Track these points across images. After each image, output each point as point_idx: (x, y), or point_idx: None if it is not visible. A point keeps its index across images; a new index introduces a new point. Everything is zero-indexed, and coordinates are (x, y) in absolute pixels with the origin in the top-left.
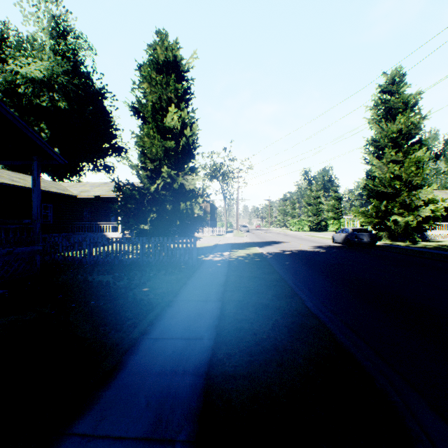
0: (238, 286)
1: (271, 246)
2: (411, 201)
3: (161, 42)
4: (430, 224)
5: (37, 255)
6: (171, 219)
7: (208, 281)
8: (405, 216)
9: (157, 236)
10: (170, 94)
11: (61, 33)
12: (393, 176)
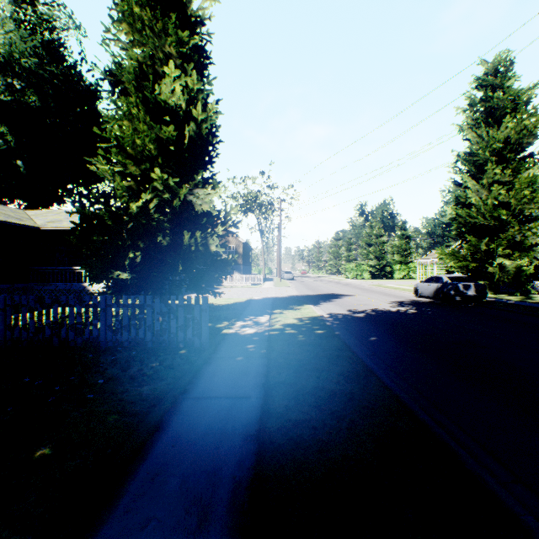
0: (297, 442)
1: (330, 302)
2: (525, 238)
3: None
4: None
5: None
6: (172, 262)
7: (218, 415)
8: (514, 259)
9: (146, 290)
10: (168, 48)
11: None
12: (495, 204)
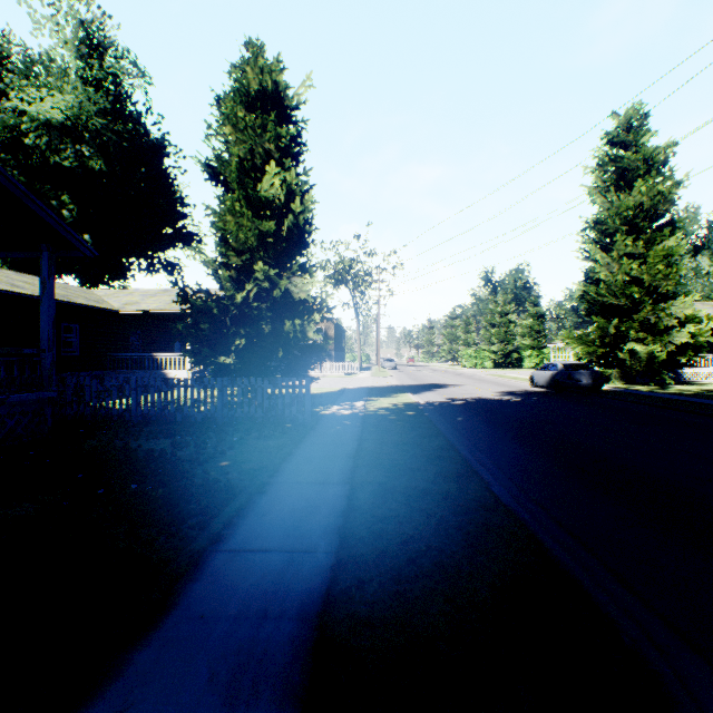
0: (378, 458)
1: (432, 391)
2: (659, 320)
3: (253, 59)
4: (688, 356)
5: (48, 407)
6: (270, 348)
7: (328, 450)
8: (648, 344)
9: (247, 375)
10: (268, 145)
11: (94, 50)
12: (628, 279)
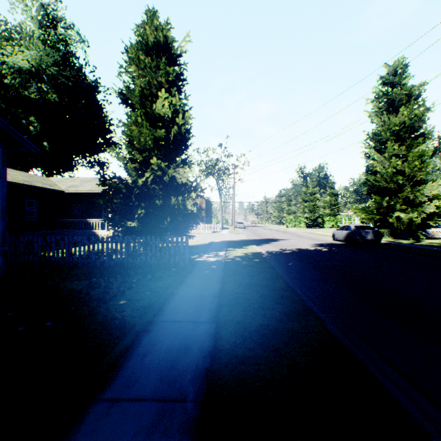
0: (236, 298)
1: (269, 243)
2: (415, 197)
3: (150, 21)
4: (434, 221)
5: (1, 258)
6: (162, 215)
7: (200, 290)
8: (408, 213)
9: (146, 234)
10: (160, 79)
11: (50, 23)
12: (395, 171)
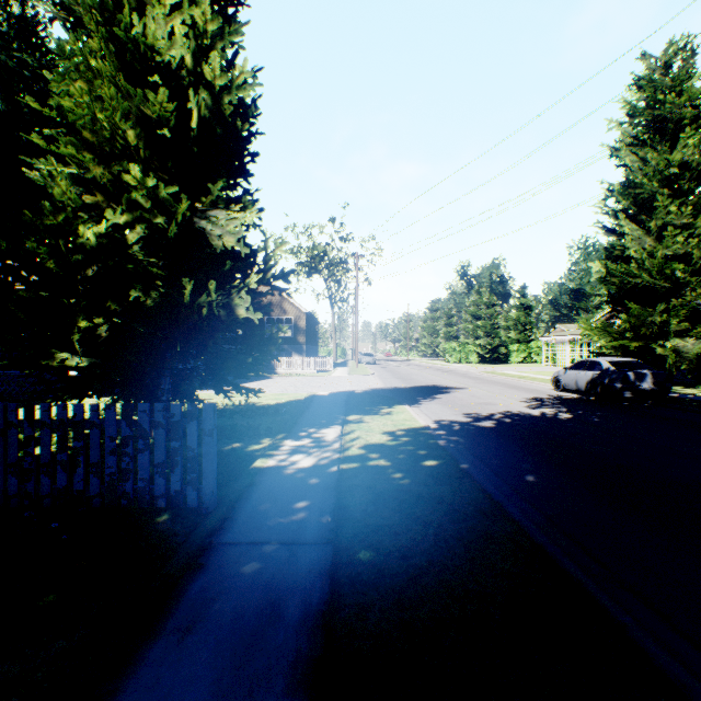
0: None
1: (433, 399)
2: None
3: None
4: None
5: None
6: (169, 336)
7: None
8: (696, 335)
9: (121, 387)
10: None
11: None
12: (666, 256)
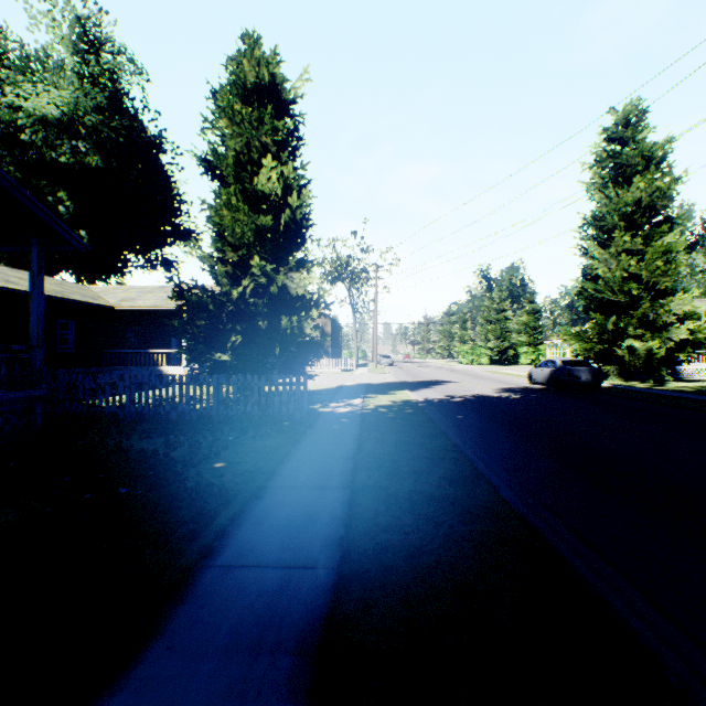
0: (379, 460)
1: (430, 388)
2: (657, 316)
3: (250, 51)
4: (687, 353)
5: (38, 405)
6: (267, 344)
7: (327, 450)
8: (647, 340)
9: (244, 372)
10: (265, 138)
11: (90, 46)
12: (626, 276)
